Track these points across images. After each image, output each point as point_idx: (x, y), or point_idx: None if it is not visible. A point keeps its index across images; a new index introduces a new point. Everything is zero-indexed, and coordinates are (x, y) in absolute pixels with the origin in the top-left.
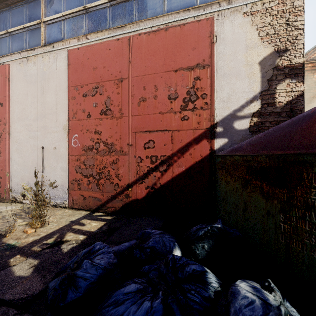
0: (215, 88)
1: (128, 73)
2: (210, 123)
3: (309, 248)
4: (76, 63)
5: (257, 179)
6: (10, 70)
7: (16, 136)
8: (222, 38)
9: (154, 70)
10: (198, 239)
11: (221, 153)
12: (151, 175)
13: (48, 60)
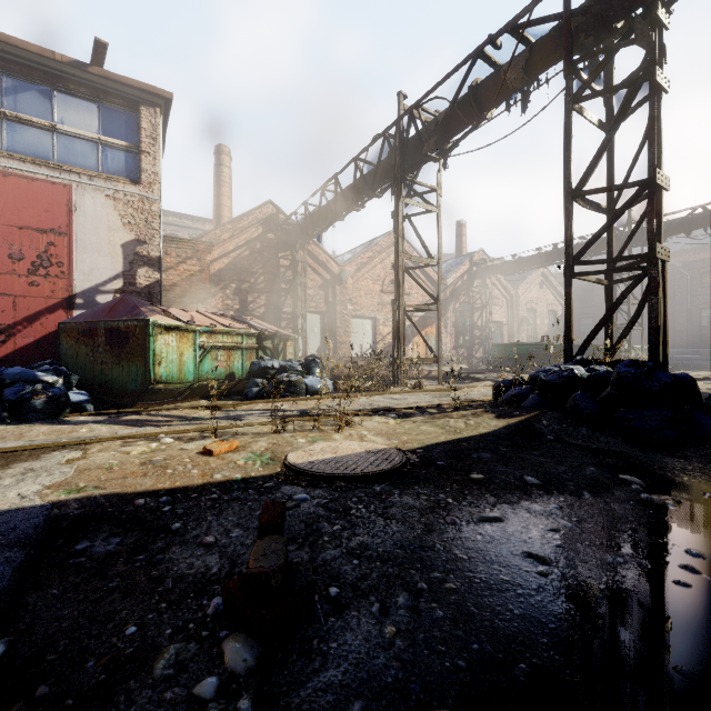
0: (75, 259)
1: None
2: (68, 294)
3: (100, 364)
4: None
5: (83, 337)
6: None
7: None
8: (84, 211)
9: None
10: (34, 368)
11: (65, 321)
12: None
13: None
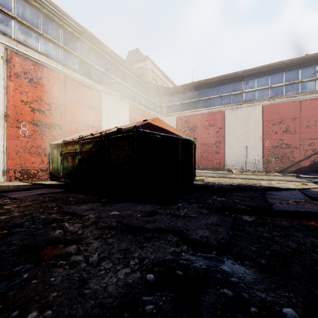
0: None
1: (299, 115)
2: None
3: None
4: (268, 111)
5: None
6: (225, 113)
7: (229, 142)
8: None
9: (314, 114)
10: None
11: None
12: (312, 156)
13: (250, 109)
